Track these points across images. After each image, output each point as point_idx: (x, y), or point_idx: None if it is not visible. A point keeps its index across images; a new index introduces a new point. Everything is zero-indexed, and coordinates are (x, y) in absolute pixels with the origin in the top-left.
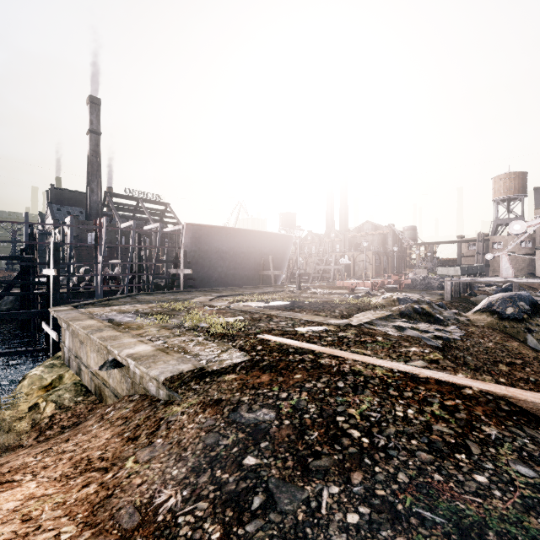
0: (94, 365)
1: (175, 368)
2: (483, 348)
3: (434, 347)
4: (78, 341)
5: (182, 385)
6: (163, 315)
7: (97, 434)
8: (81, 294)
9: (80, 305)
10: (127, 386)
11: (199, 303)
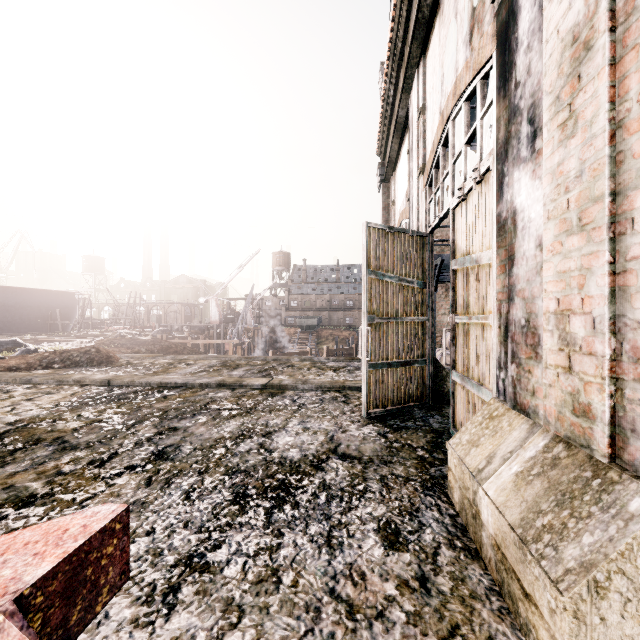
0: None
1: None
2: None
3: None
4: None
5: None
6: None
7: None
8: None
9: None
10: None
11: (2, 337)
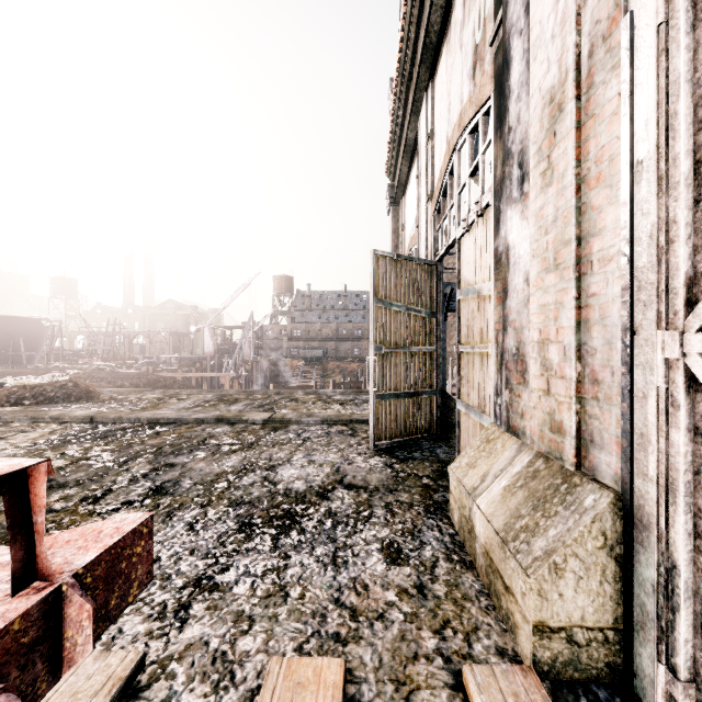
0: None
1: None
2: None
3: None
4: None
5: None
6: None
7: None
8: None
9: None
10: None
11: None
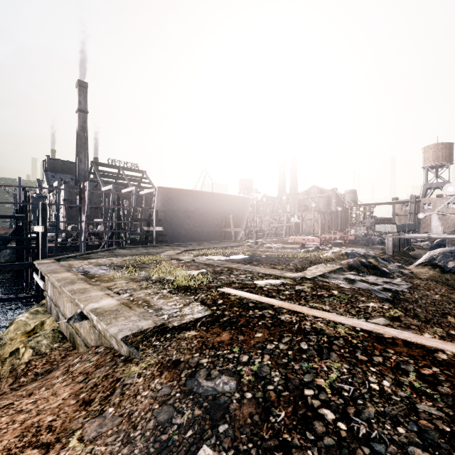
0: (69, 314)
1: (134, 325)
2: (430, 300)
3: (385, 299)
4: (57, 291)
5: (144, 340)
6: (134, 268)
7: (57, 390)
8: (68, 247)
9: (62, 258)
10: (95, 336)
11: (168, 256)
